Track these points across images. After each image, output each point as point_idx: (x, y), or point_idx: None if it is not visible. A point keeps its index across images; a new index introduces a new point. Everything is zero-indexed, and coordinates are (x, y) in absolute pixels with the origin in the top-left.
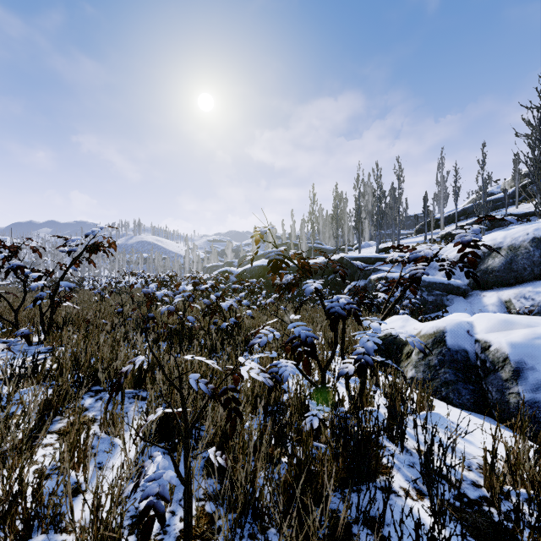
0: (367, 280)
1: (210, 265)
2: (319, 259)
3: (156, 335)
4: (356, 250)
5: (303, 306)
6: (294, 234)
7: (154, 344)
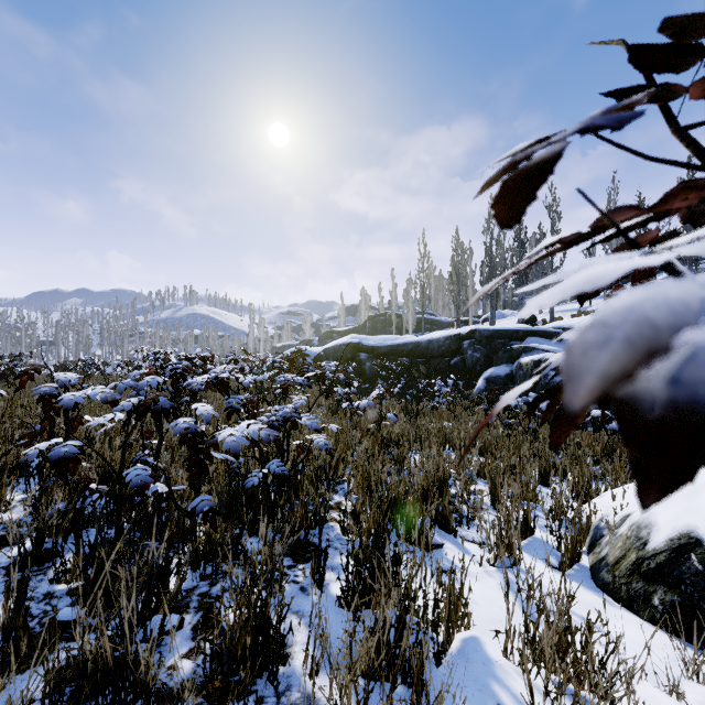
0: (514, 364)
1: (282, 344)
2: (437, 334)
3: (29, 528)
4: (484, 323)
5: (420, 407)
6: (395, 302)
7: (20, 557)
